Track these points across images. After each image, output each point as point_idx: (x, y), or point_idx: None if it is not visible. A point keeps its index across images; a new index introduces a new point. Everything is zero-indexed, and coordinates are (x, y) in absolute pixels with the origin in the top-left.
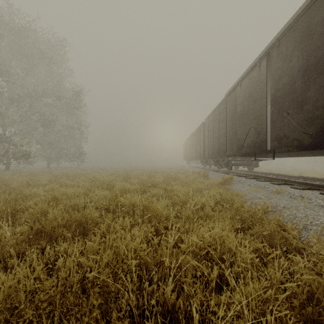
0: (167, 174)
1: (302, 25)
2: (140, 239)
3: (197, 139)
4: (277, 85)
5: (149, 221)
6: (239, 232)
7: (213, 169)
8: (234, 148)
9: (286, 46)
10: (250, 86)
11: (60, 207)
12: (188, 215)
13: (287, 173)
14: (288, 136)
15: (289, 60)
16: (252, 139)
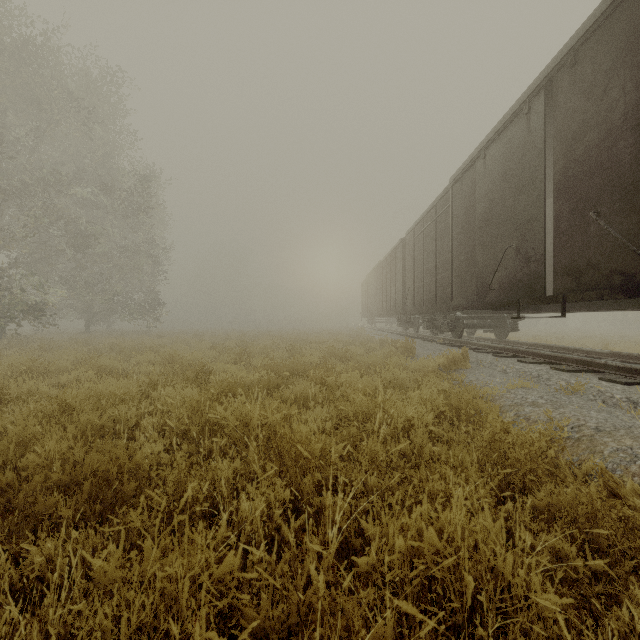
0: (329, 347)
1: (636, 10)
2: (254, 525)
3: (389, 274)
4: (571, 152)
5: (278, 472)
6: (522, 526)
7: (422, 336)
8: (470, 292)
9: (594, 62)
10: (506, 158)
11: (71, 431)
12: (375, 454)
13: (575, 345)
14: (599, 266)
15: (602, 93)
16: (512, 273)
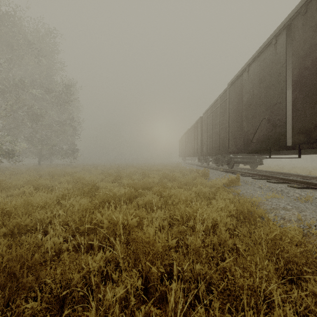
0: (163, 173)
1: None
2: (114, 314)
3: (193, 135)
4: (304, 63)
5: (133, 265)
6: None
7: (211, 167)
8: (239, 144)
9: None
10: (261, 70)
11: (2, 230)
12: (198, 249)
13: (290, 171)
14: None
15: None
16: (265, 133)
